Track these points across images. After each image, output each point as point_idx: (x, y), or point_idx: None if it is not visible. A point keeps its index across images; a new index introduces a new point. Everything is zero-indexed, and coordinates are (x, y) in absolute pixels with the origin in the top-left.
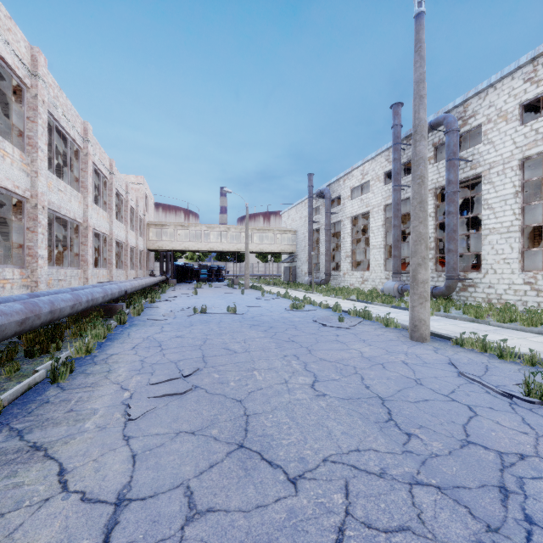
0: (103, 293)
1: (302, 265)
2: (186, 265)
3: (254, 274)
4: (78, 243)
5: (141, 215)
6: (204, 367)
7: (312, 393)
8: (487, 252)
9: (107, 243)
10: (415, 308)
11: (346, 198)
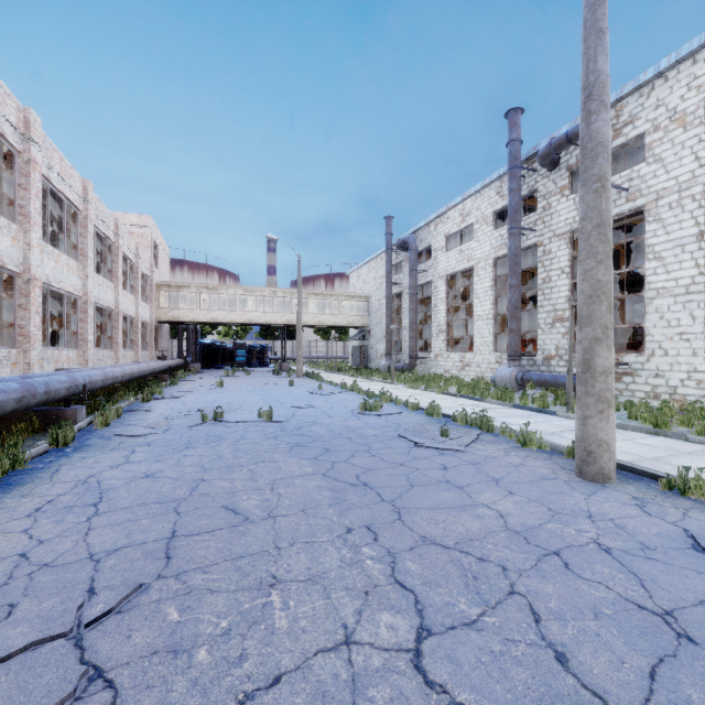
0: (20, 391)
1: (377, 343)
2: (215, 343)
3: (312, 356)
4: (13, 307)
5: (145, 271)
6: (157, 579)
7: (421, 700)
8: (653, 324)
9: (78, 309)
10: (589, 420)
11: (439, 250)
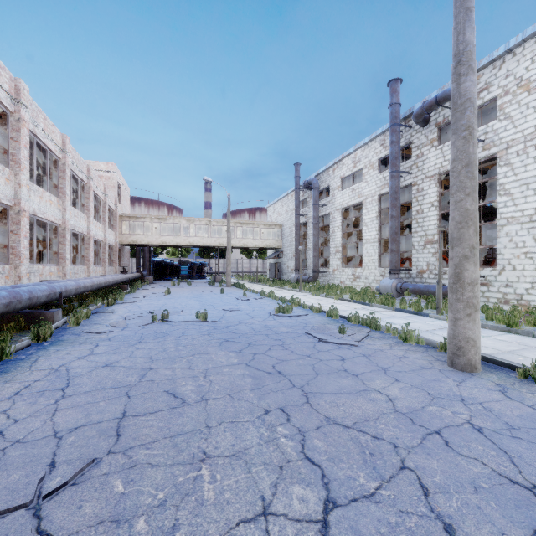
0: (8, 298)
1: (288, 261)
2: (165, 261)
3: (239, 271)
4: (7, 232)
5: (111, 205)
6: (107, 454)
7: None
8: (504, 245)
9: (58, 234)
10: (459, 321)
11: (336, 189)
